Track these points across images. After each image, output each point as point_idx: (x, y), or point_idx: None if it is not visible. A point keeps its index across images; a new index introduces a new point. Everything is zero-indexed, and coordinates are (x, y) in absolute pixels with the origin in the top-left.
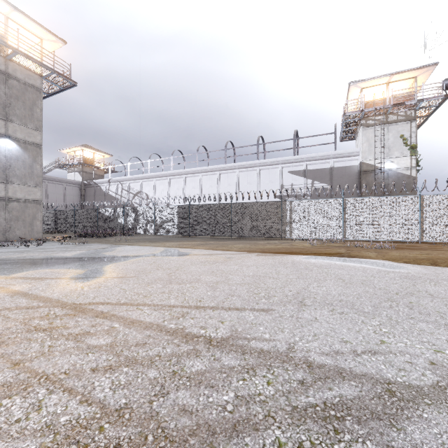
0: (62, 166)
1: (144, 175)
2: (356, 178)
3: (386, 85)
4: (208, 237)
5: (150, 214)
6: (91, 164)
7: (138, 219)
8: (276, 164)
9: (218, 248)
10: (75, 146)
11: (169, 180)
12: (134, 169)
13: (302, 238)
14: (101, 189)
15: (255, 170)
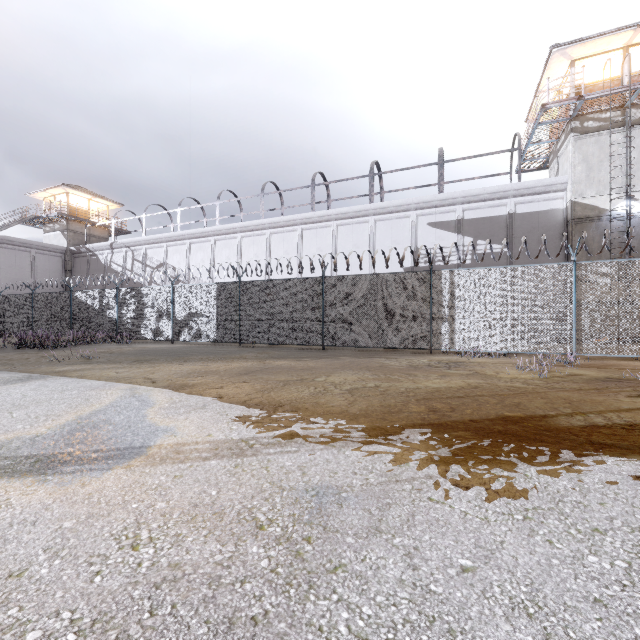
0: (33, 220)
1: (170, 234)
2: (560, 232)
3: (623, 52)
4: (277, 347)
5: (166, 301)
6: (84, 218)
7: (144, 311)
8: (406, 209)
9: (286, 389)
10: (54, 186)
11: (213, 242)
12: (157, 227)
13: (479, 351)
14: (99, 260)
15: (366, 222)
